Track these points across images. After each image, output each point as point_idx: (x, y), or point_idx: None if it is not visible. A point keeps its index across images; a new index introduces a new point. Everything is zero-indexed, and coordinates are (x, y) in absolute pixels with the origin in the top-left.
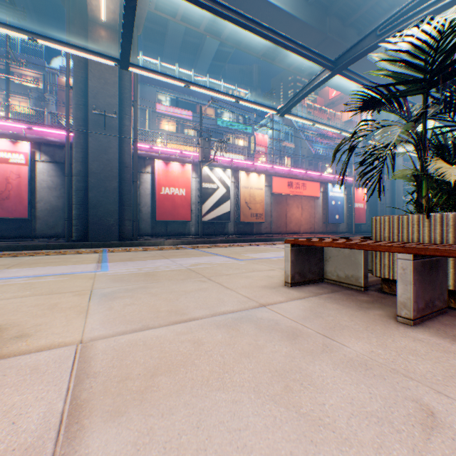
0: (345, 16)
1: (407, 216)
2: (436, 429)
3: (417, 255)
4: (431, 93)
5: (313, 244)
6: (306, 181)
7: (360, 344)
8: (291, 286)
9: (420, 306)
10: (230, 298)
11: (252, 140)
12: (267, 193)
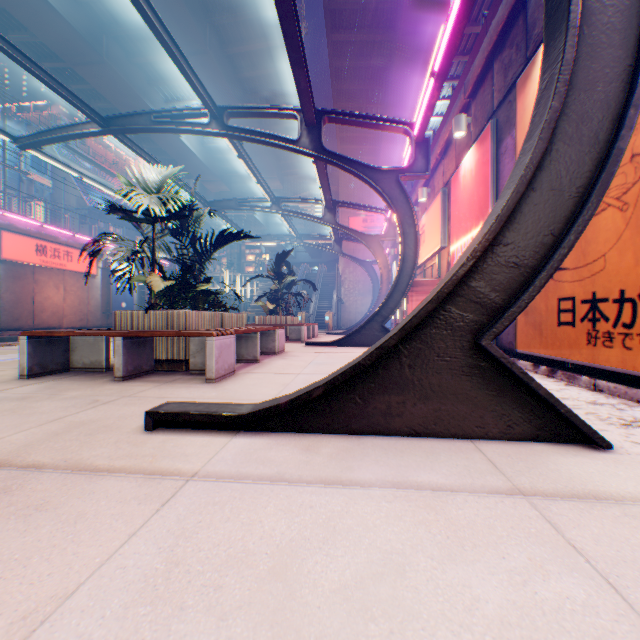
0: (132, 50)
1: (137, 311)
2: (96, 402)
3: (129, 337)
4: (227, 183)
5: (55, 334)
6: (76, 249)
7: (79, 392)
8: (30, 378)
9: (132, 369)
10: None
11: None
12: None
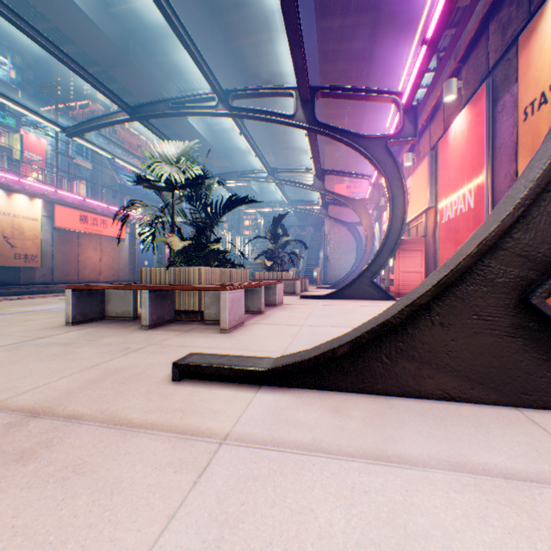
0: (152, 52)
1: (160, 268)
2: (127, 350)
3: (153, 290)
4: (228, 159)
5: (93, 288)
6: (109, 218)
7: (113, 339)
8: (74, 325)
9: (155, 319)
10: (5, 339)
11: (18, 139)
12: (48, 226)
